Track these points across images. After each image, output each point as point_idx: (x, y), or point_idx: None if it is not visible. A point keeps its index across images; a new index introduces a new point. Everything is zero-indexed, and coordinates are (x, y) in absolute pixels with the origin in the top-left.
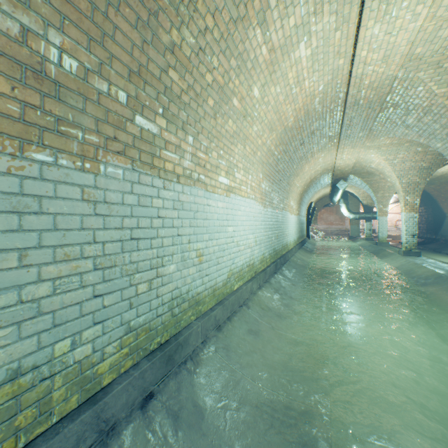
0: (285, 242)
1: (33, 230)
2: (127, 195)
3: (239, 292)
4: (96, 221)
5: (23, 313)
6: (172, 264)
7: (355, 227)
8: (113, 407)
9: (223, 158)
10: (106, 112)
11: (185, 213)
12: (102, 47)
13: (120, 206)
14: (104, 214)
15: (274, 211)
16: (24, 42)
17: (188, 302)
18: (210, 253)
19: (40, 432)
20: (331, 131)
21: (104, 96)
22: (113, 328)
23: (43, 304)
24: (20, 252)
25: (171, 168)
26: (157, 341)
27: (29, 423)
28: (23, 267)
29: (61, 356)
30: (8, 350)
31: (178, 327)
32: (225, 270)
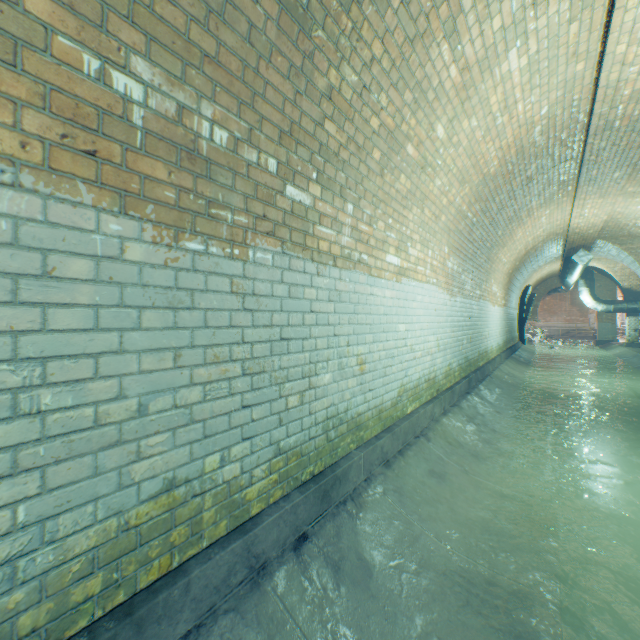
0: (483, 348)
1: (186, 328)
2: (277, 285)
3: (415, 417)
4: (245, 317)
5: (177, 419)
6: (327, 373)
7: (608, 325)
8: (263, 541)
9: (392, 229)
10: (255, 186)
11: (342, 307)
12: (252, 109)
13: (269, 299)
14: (253, 309)
15: (465, 300)
16: (179, 121)
17: (346, 424)
18: (374, 361)
19: (192, 554)
20: (562, 173)
21: (253, 168)
22: (261, 447)
23: (194, 411)
24: (175, 352)
25: (326, 248)
26: (310, 470)
27: (182, 542)
28: (177, 368)
29: (211, 472)
30: (164, 457)
31: (334, 457)
32: (395, 385)
